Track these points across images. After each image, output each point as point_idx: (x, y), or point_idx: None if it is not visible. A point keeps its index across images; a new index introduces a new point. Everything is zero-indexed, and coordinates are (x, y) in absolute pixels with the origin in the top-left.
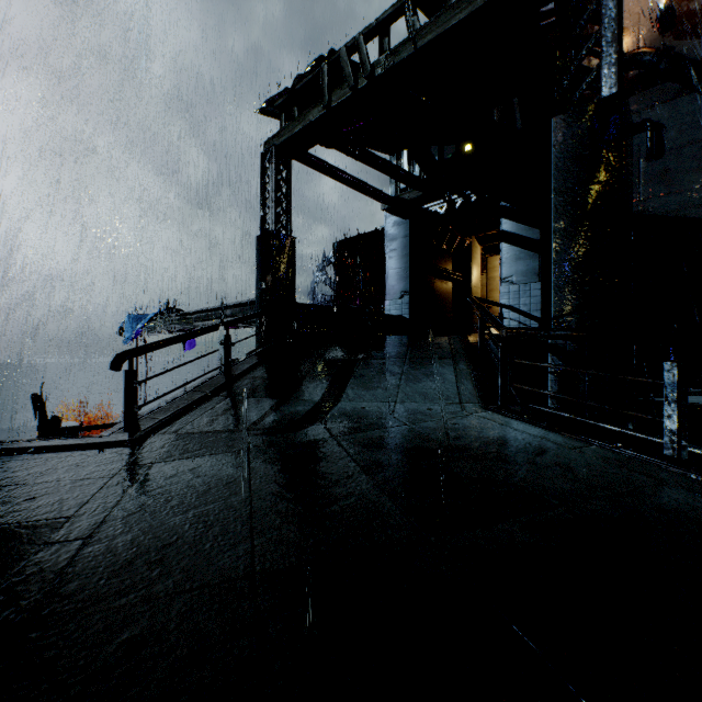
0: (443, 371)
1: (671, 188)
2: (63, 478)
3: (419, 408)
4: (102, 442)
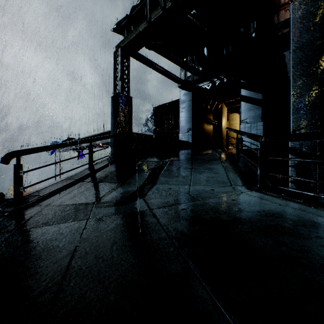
0: (216, 167)
1: None
2: None
3: (205, 189)
4: None
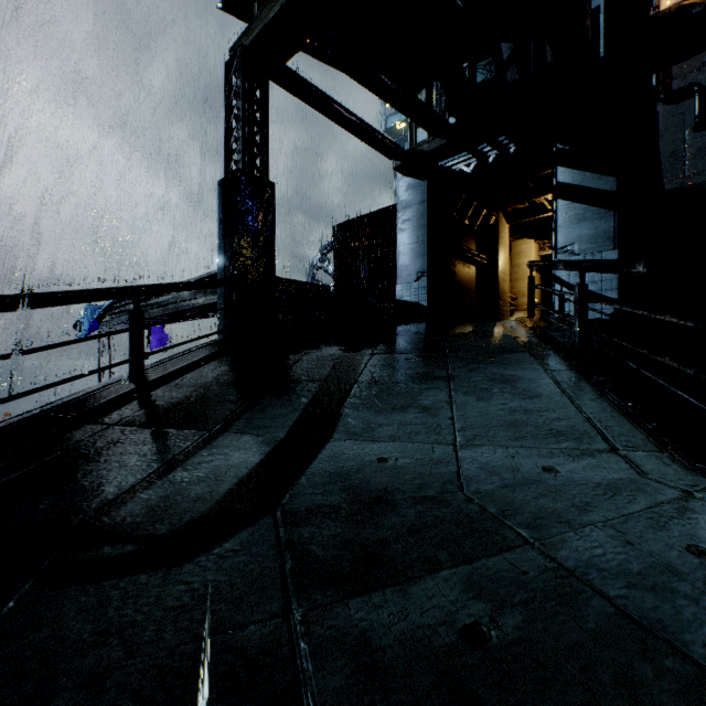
0: (525, 373)
1: None
2: None
3: (521, 465)
4: None
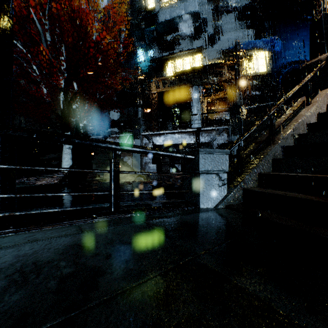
0: None
1: None
2: None
3: None
4: None
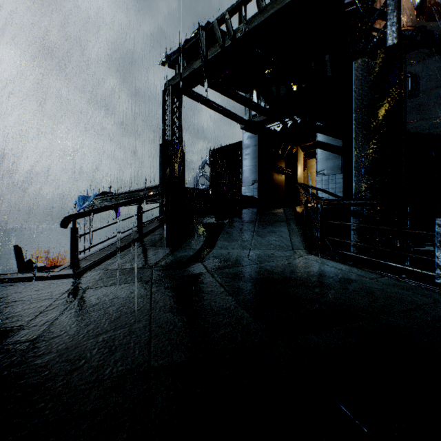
0: (281, 229)
1: (424, 115)
2: (24, 299)
3: (265, 253)
4: (54, 275)
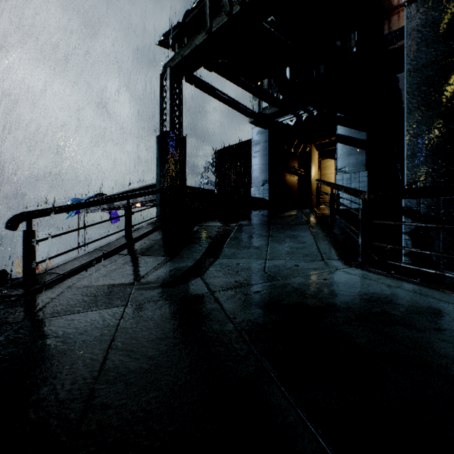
0: (302, 234)
1: None
2: None
3: (287, 264)
4: None
